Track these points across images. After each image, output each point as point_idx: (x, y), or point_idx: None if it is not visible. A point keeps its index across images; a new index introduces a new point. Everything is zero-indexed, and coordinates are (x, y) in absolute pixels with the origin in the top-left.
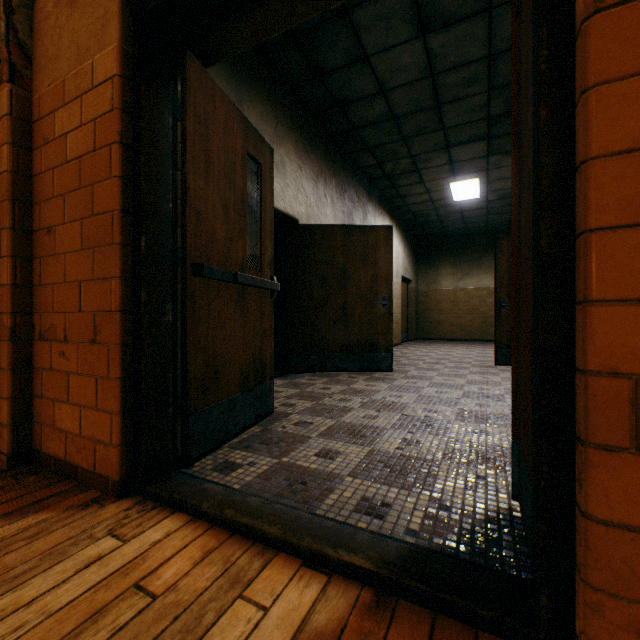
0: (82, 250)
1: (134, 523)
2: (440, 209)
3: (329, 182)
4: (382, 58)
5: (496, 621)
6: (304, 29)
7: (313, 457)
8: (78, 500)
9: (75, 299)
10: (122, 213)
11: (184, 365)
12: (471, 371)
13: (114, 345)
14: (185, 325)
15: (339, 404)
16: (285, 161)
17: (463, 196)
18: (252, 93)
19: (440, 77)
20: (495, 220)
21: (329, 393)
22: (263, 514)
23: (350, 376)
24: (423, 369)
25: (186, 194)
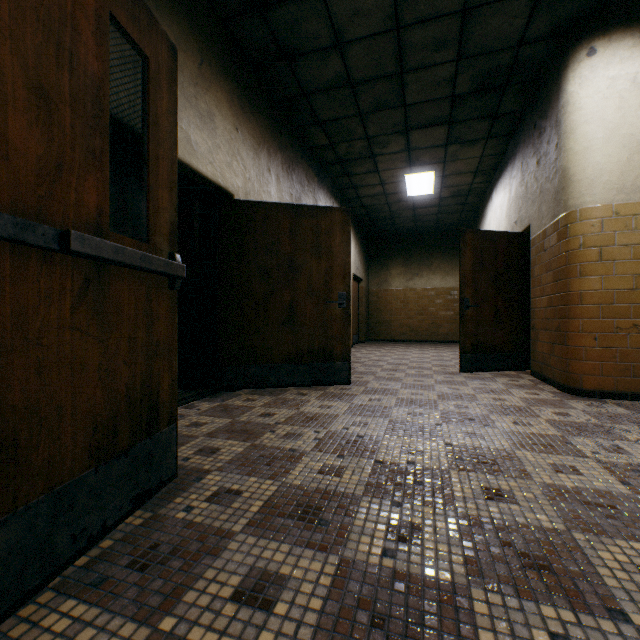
0: None
1: None
2: (393, 204)
3: (274, 155)
4: None
5: None
6: None
7: (229, 606)
8: None
9: None
10: None
11: None
12: (436, 380)
13: None
14: None
15: (285, 445)
16: (214, 114)
17: (417, 191)
18: (162, 4)
19: (407, 32)
20: (445, 220)
21: (271, 423)
22: None
23: (299, 392)
24: (383, 379)
25: None
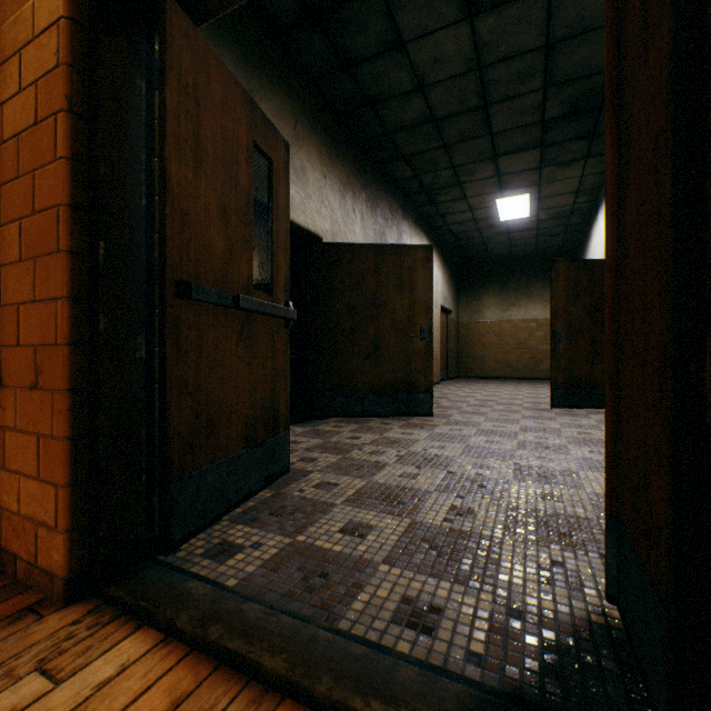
0: (21, 261)
1: (78, 648)
2: (484, 230)
3: (358, 195)
4: (421, 45)
5: None
6: (328, 6)
7: (337, 534)
8: (8, 608)
9: (12, 328)
10: (71, 209)
11: (163, 417)
12: (523, 415)
13: (60, 391)
14: (165, 363)
15: (370, 458)
16: (306, 167)
17: (511, 215)
18: (266, 83)
19: (489, 70)
20: (546, 243)
21: (358, 444)
22: (263, 634)
23: (383, 422)
24: (468, 413)
25: (166, 188)
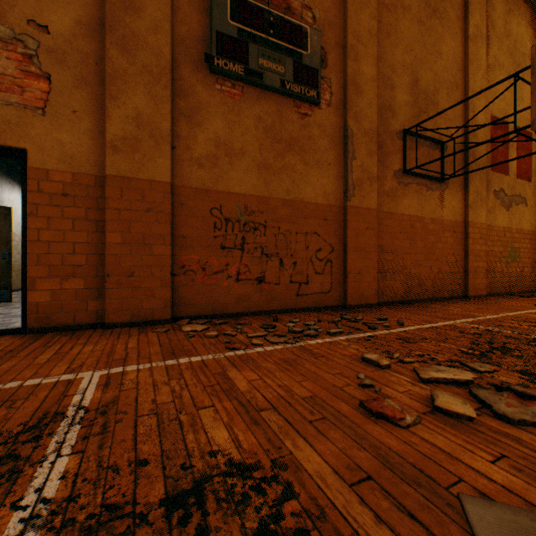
0: None
1: None
2: None
3: None
4: None
5: (12, 332)
6: None
7: None
8: None
9: None
10: None
11: None
12: None
13: None
14: None
15: None
16: None
17: None
18: None
19: None
20: None
21: None
22: None
23: None
24: None
25: None
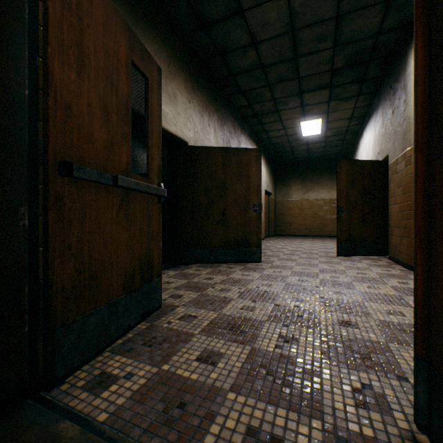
0: None
1: None
2: (292, 142)
3: (212, 115)
4: (254, 13)
5: None
6: None
7: (194, 362)
8: None
9: None
10: None
11: (47, 275)
12: (320, 261)
13: None
14: (48, 230)
15: (220, 294)
16: (176, 94)
17: (309, 132)
18: (147, 33)
19: (299, 33)
20: (330, 151)
21: (212, 283)
22: None
23: (229, 266)
24: (284, 259)
25: (49, 82)
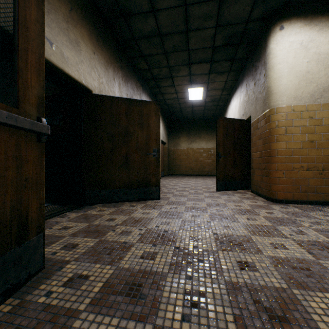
0: None
1: None
2: (182, 104)
3: (117, 71)
4: None
5: None
6: None
7: None
8: None
9: None
10: None
11: None
12: (205, 196)
13: None
14: None
15: (120, 239)
16: (80, 41)
17: (194, 97)
18: None
19: (190, 8)
20: (207, 113)
21: (113, 225)
22: None
23: (131, 205)
24: (178, 195)
25: None
